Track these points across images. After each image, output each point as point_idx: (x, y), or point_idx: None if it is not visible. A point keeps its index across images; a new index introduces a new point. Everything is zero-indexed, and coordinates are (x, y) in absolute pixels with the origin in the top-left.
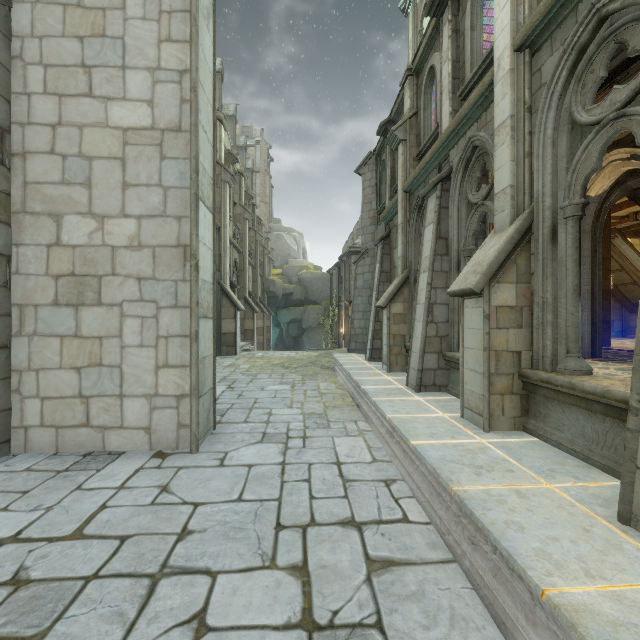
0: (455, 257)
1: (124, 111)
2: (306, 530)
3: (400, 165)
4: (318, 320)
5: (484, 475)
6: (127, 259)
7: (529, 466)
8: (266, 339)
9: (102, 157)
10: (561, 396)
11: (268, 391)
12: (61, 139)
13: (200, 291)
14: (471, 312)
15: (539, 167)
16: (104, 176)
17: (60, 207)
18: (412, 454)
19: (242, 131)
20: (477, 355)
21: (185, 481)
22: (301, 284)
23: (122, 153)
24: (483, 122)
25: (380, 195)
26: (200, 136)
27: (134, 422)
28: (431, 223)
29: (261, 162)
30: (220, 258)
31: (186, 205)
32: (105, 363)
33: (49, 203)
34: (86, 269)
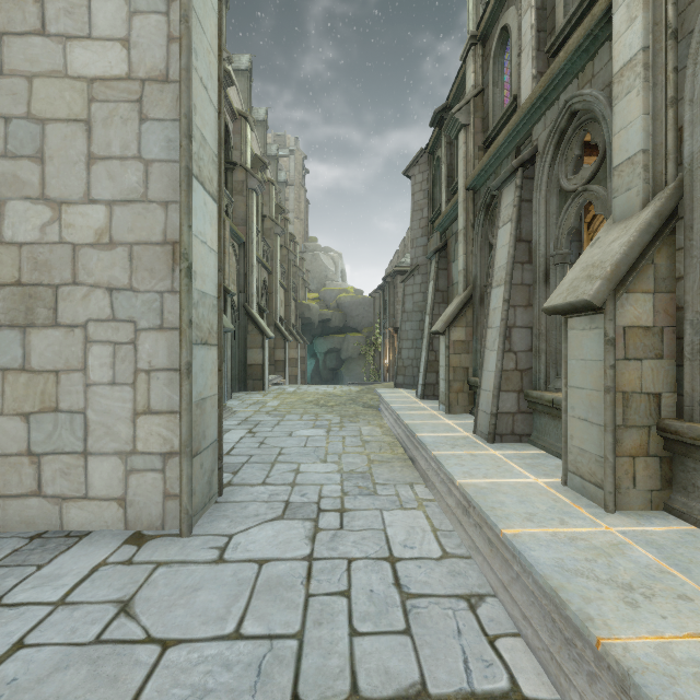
0: (542, 265)
1: (89, 54)
2: None
3: (461, 156)
4: (359, 350)
5: (643, 607)
6: (93, 262)
7: None
8: (300, 371)
9: (59, 119)
10: None
11: (297, 437)
12: (3, 95)
13: (196, 307)
14: (581, 336)
15: (694, 117)
16: (62, 146)
17: (1, 190)
18: (505, 550)
19: (274, 140)
20: (592, 398)
21: (160, 591)
22: (340, 309)
23: (87, 113)
24: (588, 75)
25: (433, 200)
26: (196, 90)
27: (103, 490)
28: (508, 222)
29: (295, 174)
30: (245, 277)
31: (175, 185)
32: (63, 407)
33: None
34: (37, 276)
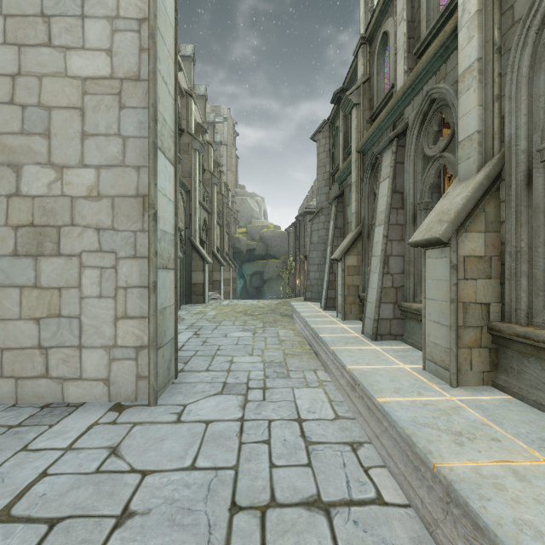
0: (411, 210)
1: (83, 60)
2: (265, 514)
3: (354, 128)
4: (277, 272)
5: (467, 445)
6: (86, 209)
7: (515, 433)
8: (232, 289)
9: (61, 107)
10: (542, 353)
11: (231, 338)
12: (20, 89)
13: (159, 242)
14: (435, 263)
15: (511, 109)
16: (63, 126)
17: (19, 157)
18: (378, 412)
19: (212, 110)
20: (442, 307)
21: (137, 441)
22: (262, 241)
23: (81, 103)
24: (442, 74)
25: (333, 159)
26: (159, 86)
27: (93, 373)
28: (386, 178)
29: (228, 136)
30: (190, 217)
31: (145, 155)
32: (64, 314)
33: (8, 153)
34: (45, 219)
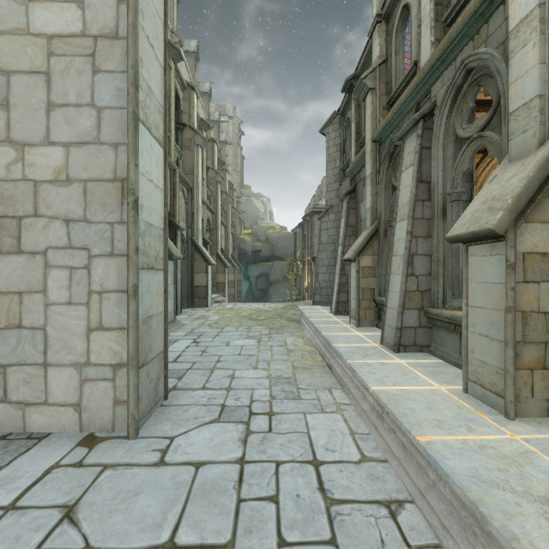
0: (440, 202)
1: (49, 14)
2: None
3: (369, 115)
4: (283, 274)
5: None
6: (52, 196)
7: None
8: (237, 291)
9: (22, 71)
10: None
11: (233, 347)
12: None
13: (143, 236)
14: (481, 261)
15: None
16: (24, 94)
17: None
18: (419, 456)
19: (217, 109)
20: (493, 317)
21: (103, 495)
22: (268, 242)
23: (46, 66)
24: (483, 37)
25: (344, 153)
26: (143, 46)
27: (60, 397)
28: (410, 166)
29: (233, 135)
30: (193, 216)
31: (124, 129)
32: (25, 324)
33: None
34: (3, 209)
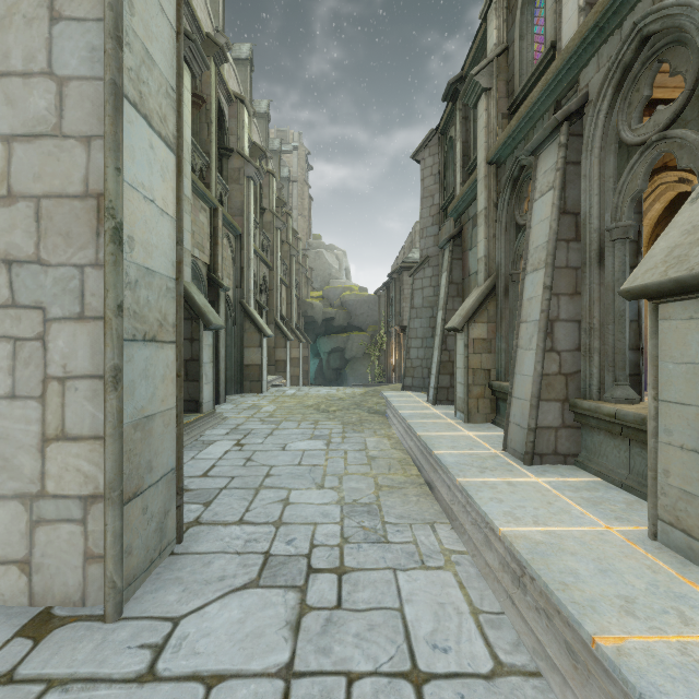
0: (594, 242)
1: None
2: None
3: (482, 126)
4: (363, 349)
5: None
6: None
7: None
8: (303, 371)
9: None
10: None
11: (291, 452)
12: None
13: (134, 288)
14: (685, 328)
15: None
16: None
17: None
18: (603, 676)
19: (277, 136)
20: None
21: None
22: (344, 308)
23: None
24: None
25: (445, 185)
26: None
27: None
28: (548, 191)
29: (299, 170)
30: (242, 272)
31: (101, 113)
32: None
33: None
34: None
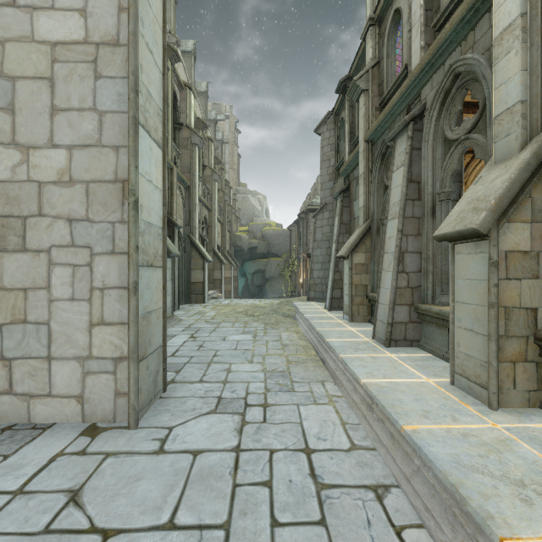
0: (429, 201)
1: (52, 22)
2: None
3: (362, 115)
4: (279, 271)
5: (538, 504)
6: (56, 197)
7: None
8: (233, 287)
9: (27, 77)
10: None
11: (229, 342)
12: None
13: (142, 235)
14: (467, 259)
15: None
16: (29, 99)
17: None
18: (405, 444)
19: (213, 108)
20: (477, 312)
21: (106, 481)
22: (264, 239)
23: (50, 72)
24: (470, 43)
25: (338, 152)
26: (142, 53)
27: (64, 389)
28: (401, 166)
29: (230, 134)
30: (190, 214)
31: (125, 132)
32: (30, 319)
33: None
34: (8, 209)
